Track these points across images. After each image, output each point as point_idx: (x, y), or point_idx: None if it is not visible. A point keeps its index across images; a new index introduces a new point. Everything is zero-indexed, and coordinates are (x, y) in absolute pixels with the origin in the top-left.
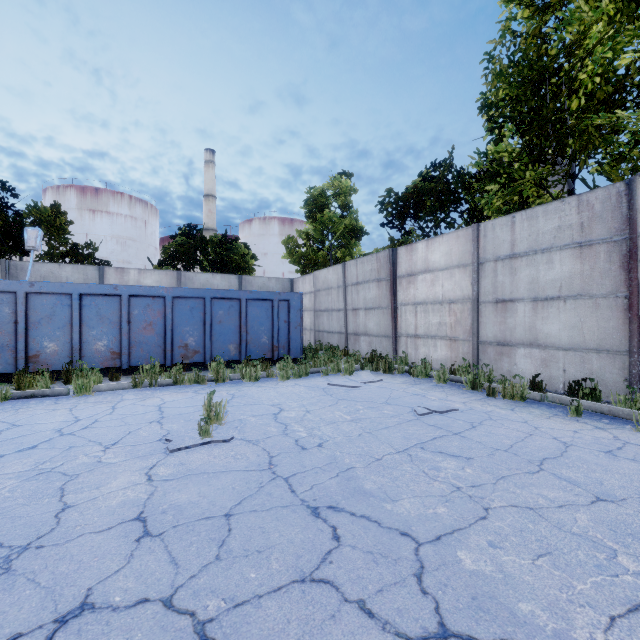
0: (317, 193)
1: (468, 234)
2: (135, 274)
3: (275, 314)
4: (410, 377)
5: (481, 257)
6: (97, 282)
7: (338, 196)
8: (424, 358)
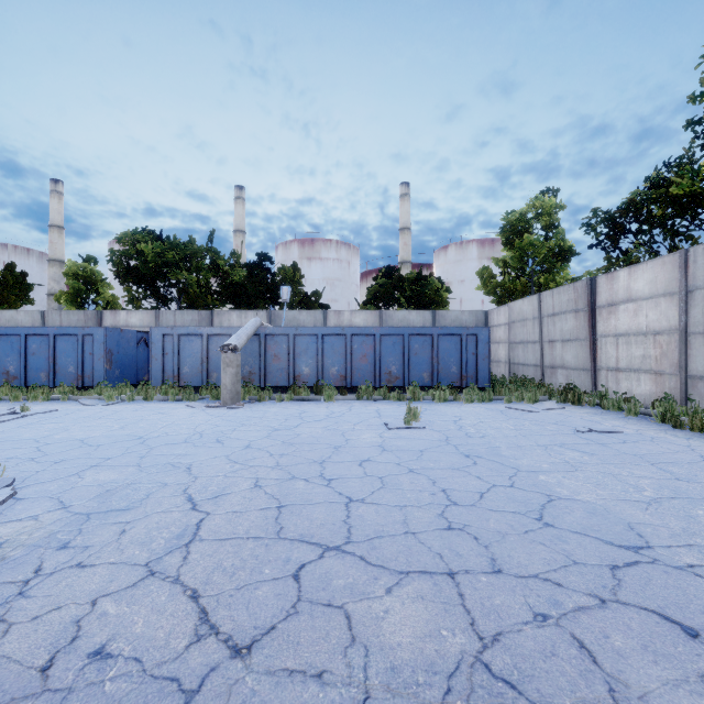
0: (515, 218)
1: (675, 260)
2: (348, 315)
3: (463, 347)
4: (600, 409)
5: (690, 284)
6: (322, 323)
7: (540, 217)
8: (624, 392)
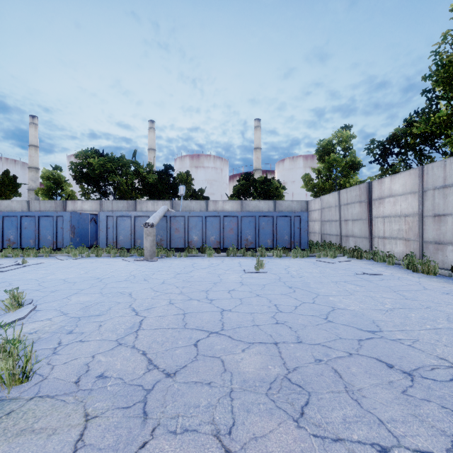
0: (325, 143)
1: (416, 172)
2: (221, 203)
3: (292, 224)
4: (372, 261)
5: (424, 187)
6: (205, 208)
7: (341, 143)
8: (387, 251)
